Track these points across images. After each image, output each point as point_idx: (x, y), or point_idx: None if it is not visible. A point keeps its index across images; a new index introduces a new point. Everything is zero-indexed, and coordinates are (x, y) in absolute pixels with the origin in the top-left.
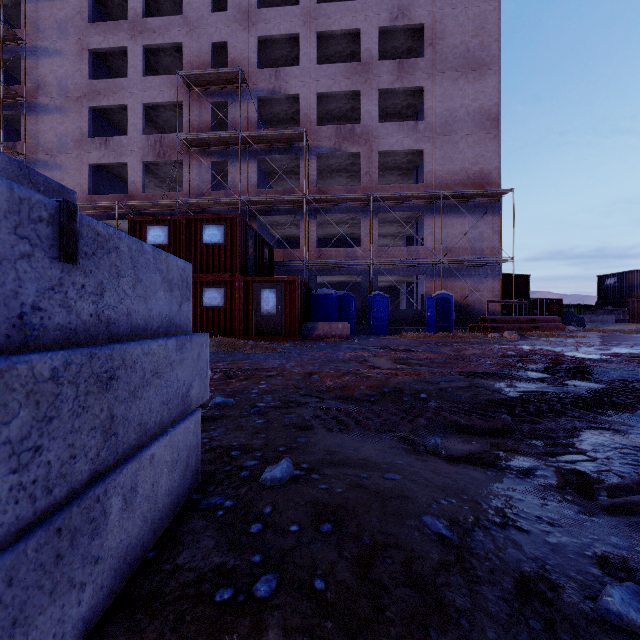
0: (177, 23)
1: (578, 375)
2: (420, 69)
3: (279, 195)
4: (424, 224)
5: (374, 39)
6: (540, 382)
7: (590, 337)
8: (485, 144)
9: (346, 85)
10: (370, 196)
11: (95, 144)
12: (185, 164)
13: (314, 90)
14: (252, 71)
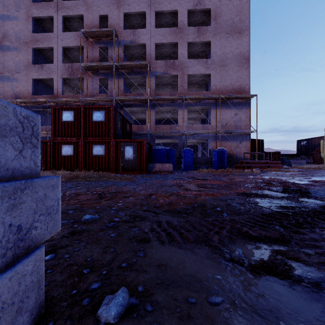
0: (80, 4)
1: (303, 194)
2: (209, 32)
3: (135, 96)
4: (211, 112)
5: (185, 15)
6: (286, 199)
7: (296, 171)
8: (242, 71)
9: (170, 39)
10: (183, 97)
11: (35, 68)
12: (85, 79)
13: (153, 41)
14: (121, 31)
